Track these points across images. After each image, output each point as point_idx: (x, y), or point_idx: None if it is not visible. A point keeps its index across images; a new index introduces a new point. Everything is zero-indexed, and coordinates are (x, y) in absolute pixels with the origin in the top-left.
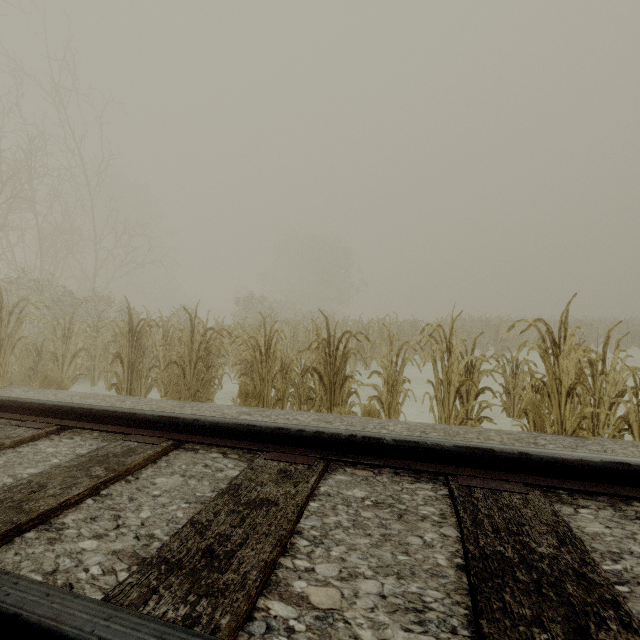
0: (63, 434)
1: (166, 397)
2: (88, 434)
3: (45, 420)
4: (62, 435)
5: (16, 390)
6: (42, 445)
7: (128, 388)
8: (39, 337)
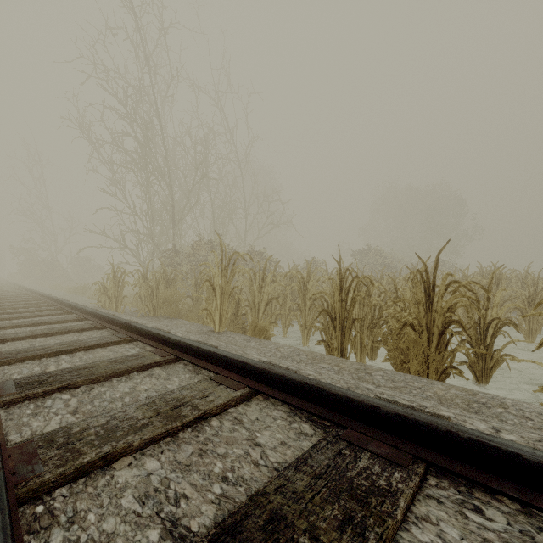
0: (439, 483)
1: (359, 356)
2: (496, 499)
3: (380, 436)
4: (439, 486)
5: (237, 338)
6: (453, 530)
7: (338, 347)
8: (239, 286)
